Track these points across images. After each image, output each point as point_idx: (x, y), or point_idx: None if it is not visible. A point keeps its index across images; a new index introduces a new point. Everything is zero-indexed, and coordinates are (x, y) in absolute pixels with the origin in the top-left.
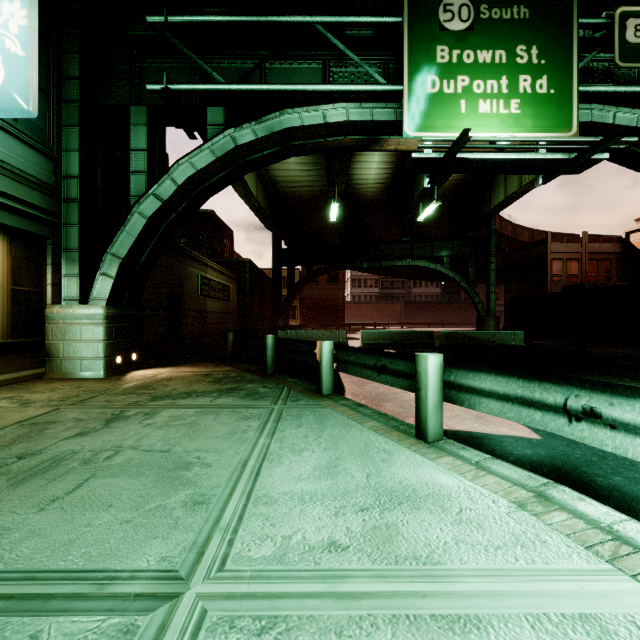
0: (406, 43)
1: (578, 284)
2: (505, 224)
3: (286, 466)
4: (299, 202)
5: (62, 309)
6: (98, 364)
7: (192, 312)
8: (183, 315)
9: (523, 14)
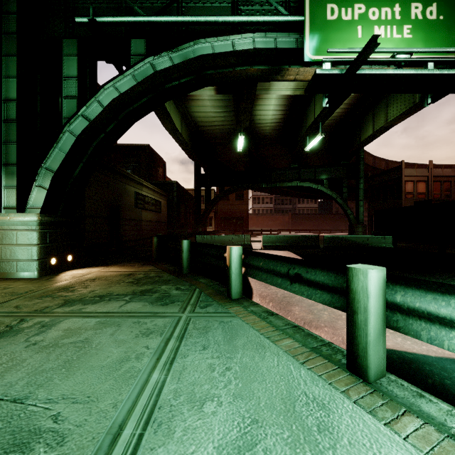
0: None
1: (426, 200)
2: (367, 156)
3: (176, 442)
4: (214, 138)
5: (0, 216)
6: (32, 265)
7: (129, 221)
8: (122, 223)
9: None
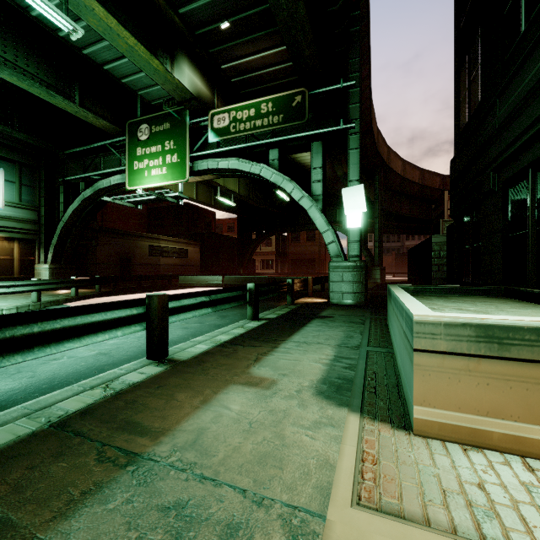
0: (127, 149)
1: None
2: None
3: None
4: None
5: (38, 265)
6: None
7: (143, 265)
8: (134, 267)
9: (168, 126)
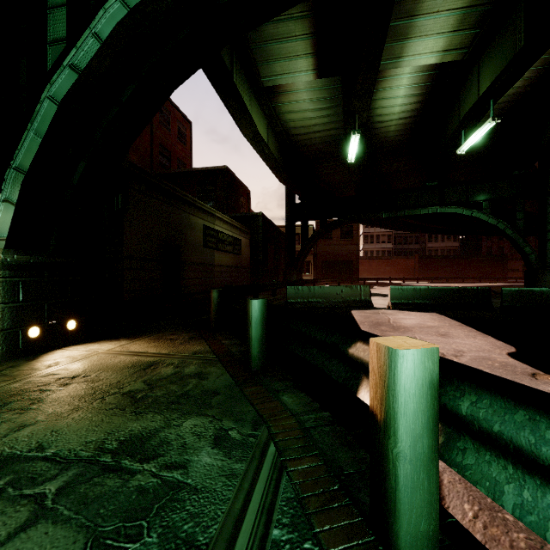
0: None
1: None
2: None
3: None
4: (313, 152)
5: None
6: None
7: (195, 265)
8: (183, 268)
9: None
